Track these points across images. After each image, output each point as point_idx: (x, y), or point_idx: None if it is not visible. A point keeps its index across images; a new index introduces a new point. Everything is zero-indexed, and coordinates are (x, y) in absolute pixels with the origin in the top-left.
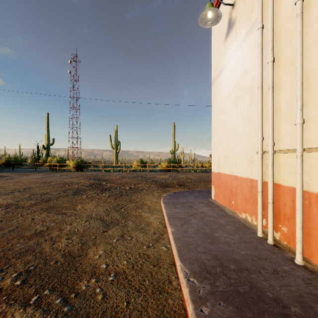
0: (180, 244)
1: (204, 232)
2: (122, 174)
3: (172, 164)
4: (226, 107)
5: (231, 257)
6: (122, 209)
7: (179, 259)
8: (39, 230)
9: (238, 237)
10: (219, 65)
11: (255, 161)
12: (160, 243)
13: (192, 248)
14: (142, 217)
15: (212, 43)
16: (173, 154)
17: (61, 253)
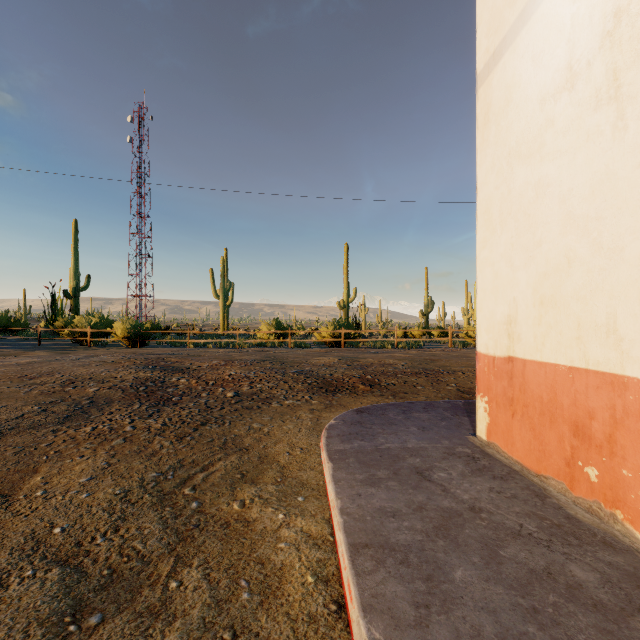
0: None
1: None
2: (230, 354)
3: (343, 330)
4: (549, 130)
5: None
6: (187, 487)
7: None
8: None
9: None
10: (514, 3)
11: None
12: None
13: None
14: (251, 535)
15: None
16: (345, 309)
17: None
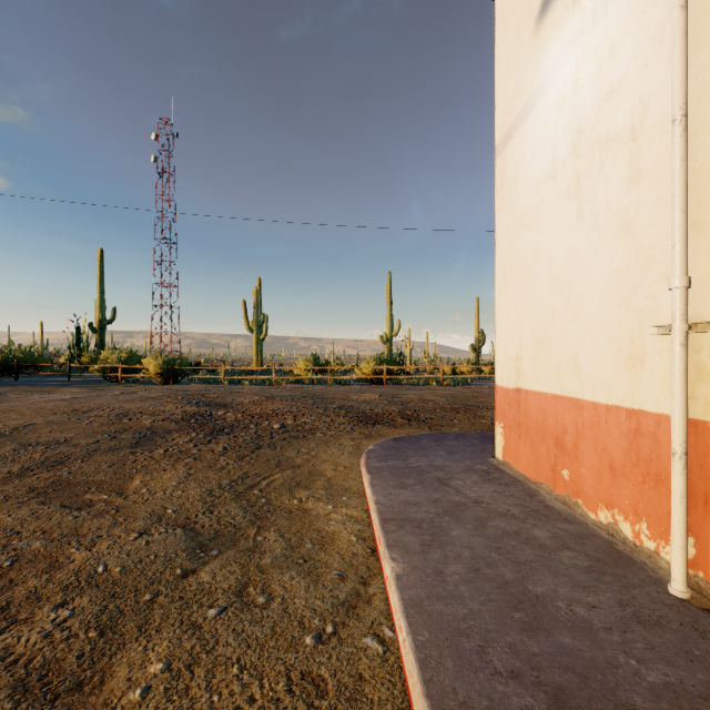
0: (426, 634)
1: (499, 577)
2: (268, 391)
3: (385, 366)
4: (542, 208)
5: (617, 699)
6: (255, 490)
7: None
8: None
9: (611, 599)
10: (520, 96)
11: (648, 357)
12: (360, 622)
13: (470, 654)
14: (309, 517)
15: (497, 46)
16: (388, 343)
17: (14, 677)
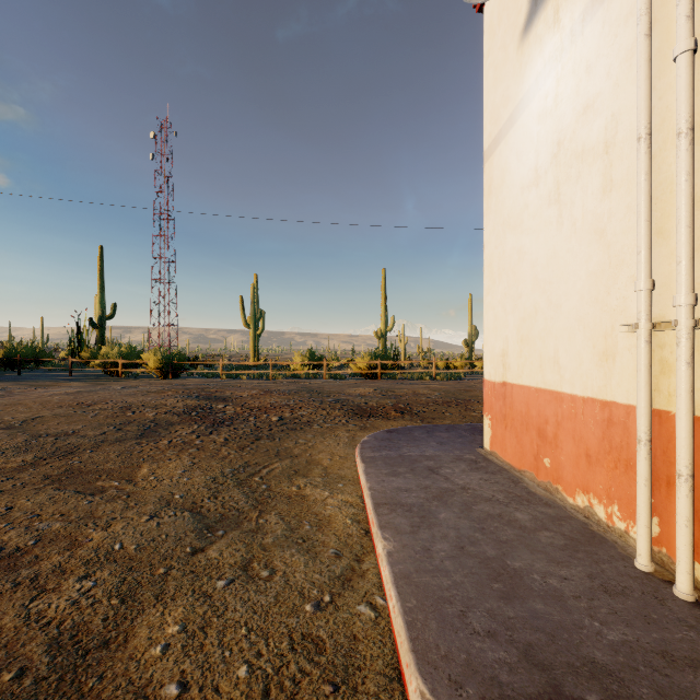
0: (413, 601)
1: (481, 554)
2: (266, 385)
3: (380, 361)
4: (525, 212)
5: (579, 654)
6: (256, 477)
7: (416, 662)
8: (13, 546)
9: (582, 572)
10: (506, 106)
11: (619, 353)
12: (355, 592)
13: (452, 617)
14: (307, 502)
15: (485, 57)
16: (383, 339)
17: (49, 636)
